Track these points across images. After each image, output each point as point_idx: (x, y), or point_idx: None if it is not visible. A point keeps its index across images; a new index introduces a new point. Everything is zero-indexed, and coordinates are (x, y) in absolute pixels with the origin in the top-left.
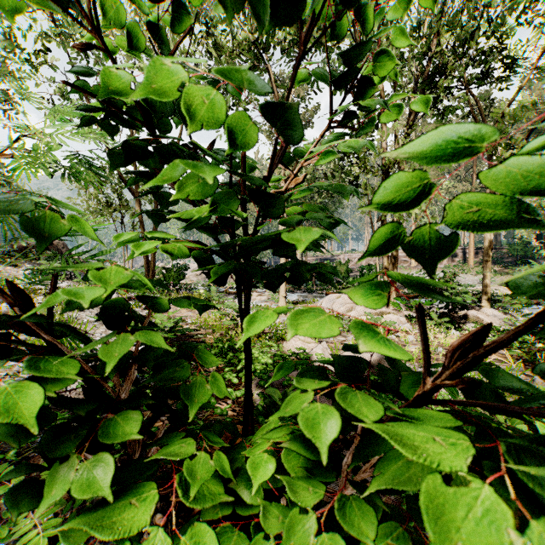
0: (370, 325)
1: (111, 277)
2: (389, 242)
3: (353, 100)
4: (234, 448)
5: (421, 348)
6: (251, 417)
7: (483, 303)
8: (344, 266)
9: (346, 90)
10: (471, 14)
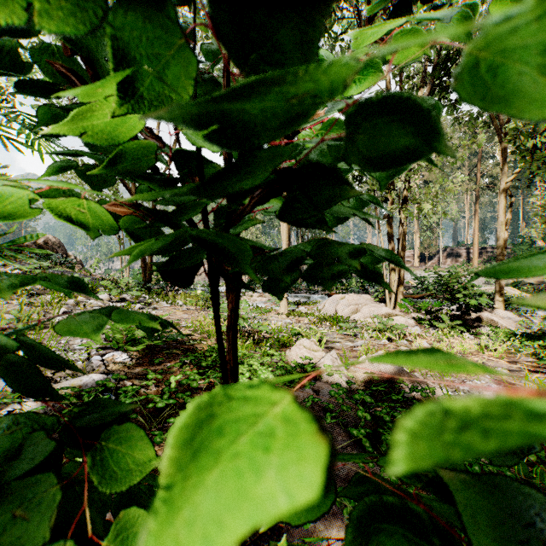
0: None
1: None
2: None
3: None
4: None
5: None
6: None
7: (496, 305)
8: None
9: None
10: None
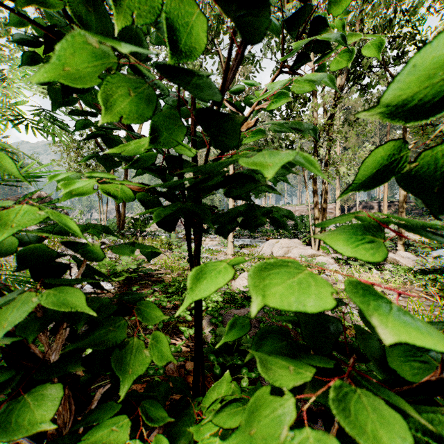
0: (370, 286)
1: (18, 218)
2: (379, 171)
3: (304, 46)
4: (181, 414)
5: None
6: (202, 367)
7: (398, 247)
8: None
9: (296, 36)
10: (388, 5)
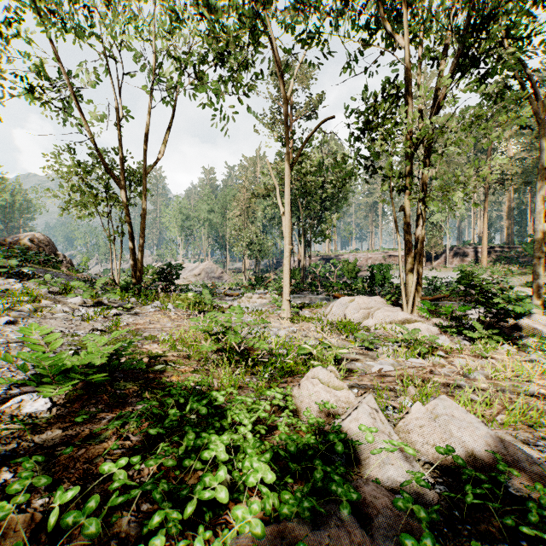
0: None
1: None
2: None
3: None
4: None
5: (529, 399)
6: None
7: (533, 309)
8: (352, 265)
9: None
10: None
